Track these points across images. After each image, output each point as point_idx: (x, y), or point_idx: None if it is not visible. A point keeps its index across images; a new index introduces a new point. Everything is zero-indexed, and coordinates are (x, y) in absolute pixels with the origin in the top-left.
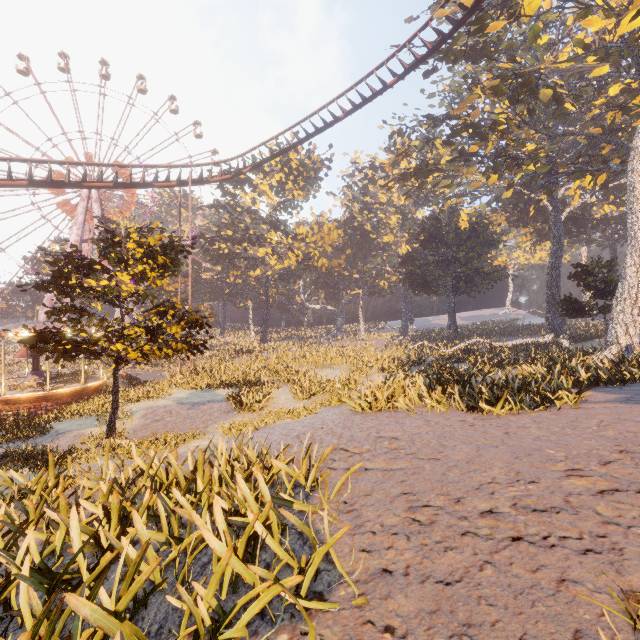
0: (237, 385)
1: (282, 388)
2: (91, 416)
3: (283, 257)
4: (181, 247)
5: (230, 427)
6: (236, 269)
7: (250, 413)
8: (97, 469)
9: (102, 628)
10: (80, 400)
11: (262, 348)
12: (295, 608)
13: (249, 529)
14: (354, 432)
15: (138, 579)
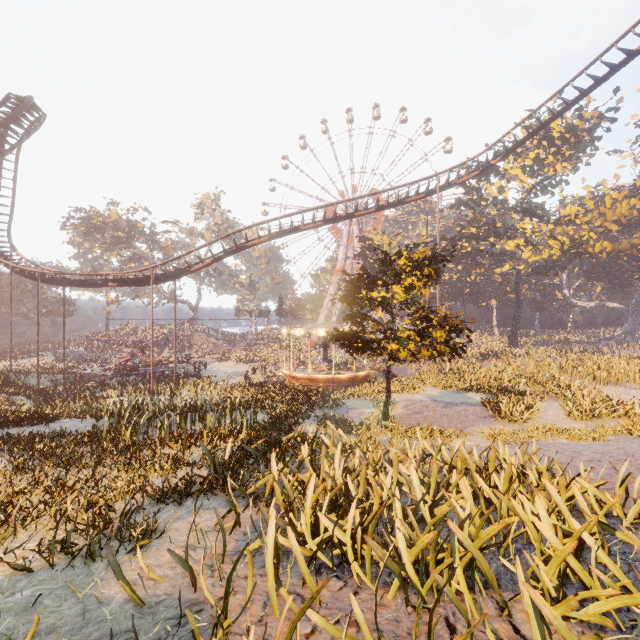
0: (489, 391)
1: (547, 402)
2: (366, 399)
3: (540, 247)
4: (442, 257)
5: (491, 433)
6: (479, 267)
7: (510, 423)
8: (384, 442)
9: (472, 554)
10: (352, 385)
11: (512, 353)
12: None
13: (577, 534)
14: None
15: (487, 532)
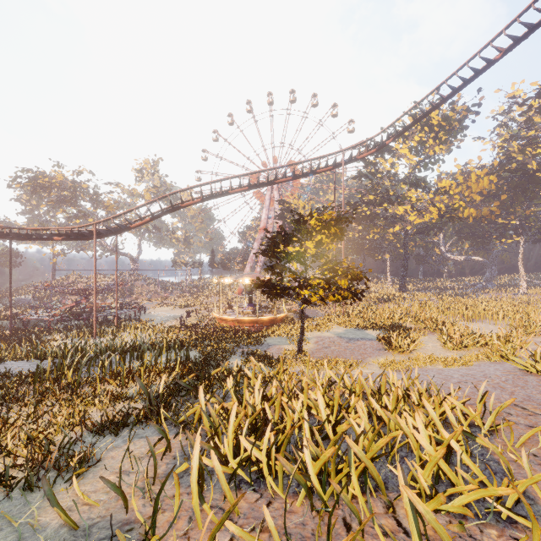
0: (383, 328)
1: (428, 336)
2: (284, 337)
3: (423, 212)
4: (345, 218)
5: (384, 362)
6: (376, 227)
7: (399, 354)
8: (298, 373)
9: (364, 463)
10: (273, 325)
11: (401, 297)
12: (498, 517)
13: (446, 442)
14: (530, 393)
15: (377, 445)
